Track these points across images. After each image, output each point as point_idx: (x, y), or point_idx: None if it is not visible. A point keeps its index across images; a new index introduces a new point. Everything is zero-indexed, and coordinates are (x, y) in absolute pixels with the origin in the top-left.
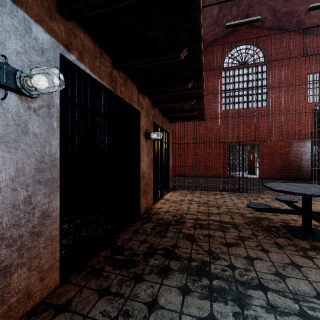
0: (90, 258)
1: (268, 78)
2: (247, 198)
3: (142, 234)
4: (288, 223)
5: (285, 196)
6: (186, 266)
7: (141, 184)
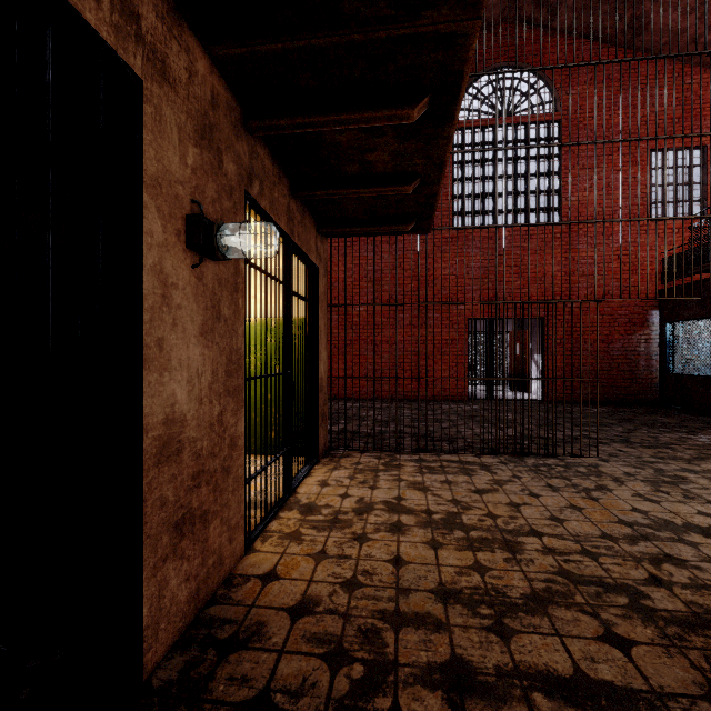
0: None
1: (563, 154)
2: (573, 481)
3: None
4: None
5: (667, 465)
6: None
7: (156, 492)
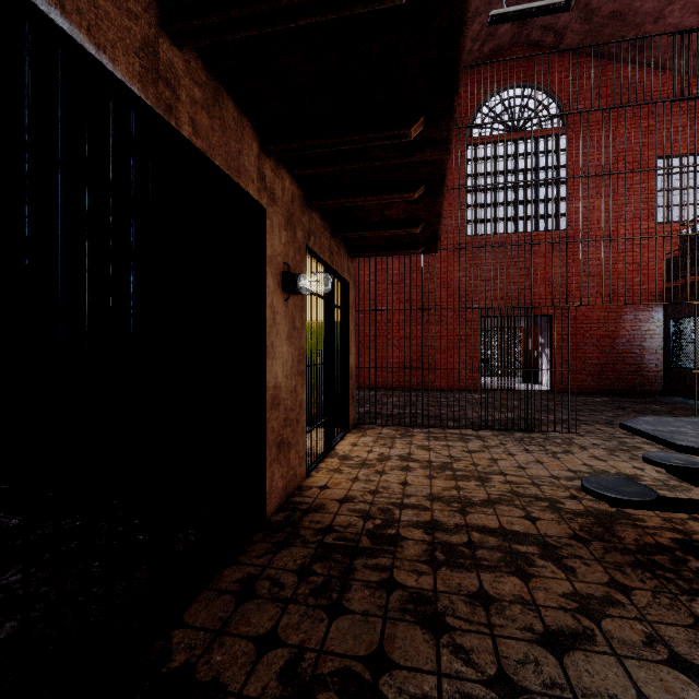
0: None
1: (570, 164)
2: (546, 447)
3: (266, 603)
4: (689, 533)
5: (632, 440)
6: None
7: (271, 424)
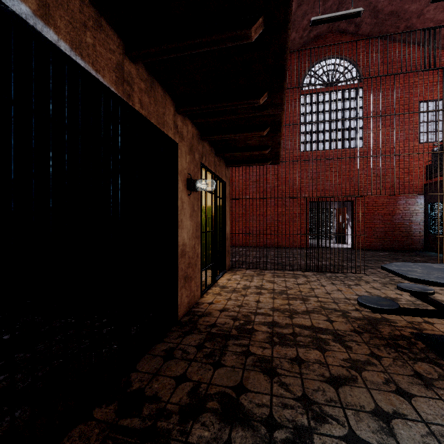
0: (71, 429)
1: (365, 106)
2: (345, 282)
3: (179, 361)
4: (421, 330)
5: (398, 278)
6: (265, 442)
7: (181, 265)
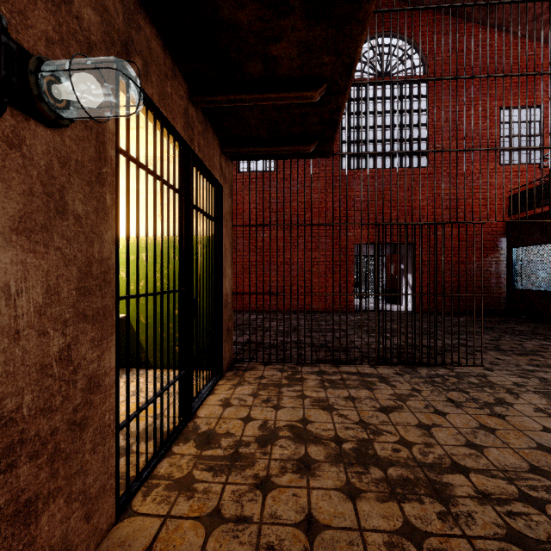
0: None
1: (431, 109)
2: (471, 394)
3: None
4: None
5: (547, 374)
6: None
7: None
